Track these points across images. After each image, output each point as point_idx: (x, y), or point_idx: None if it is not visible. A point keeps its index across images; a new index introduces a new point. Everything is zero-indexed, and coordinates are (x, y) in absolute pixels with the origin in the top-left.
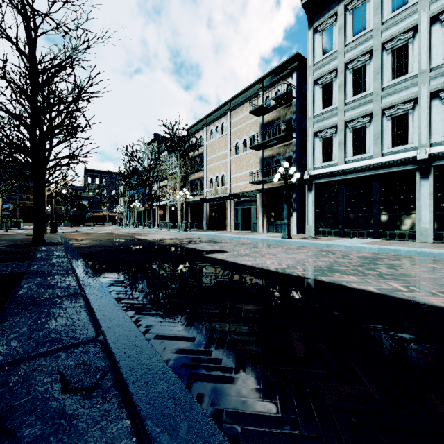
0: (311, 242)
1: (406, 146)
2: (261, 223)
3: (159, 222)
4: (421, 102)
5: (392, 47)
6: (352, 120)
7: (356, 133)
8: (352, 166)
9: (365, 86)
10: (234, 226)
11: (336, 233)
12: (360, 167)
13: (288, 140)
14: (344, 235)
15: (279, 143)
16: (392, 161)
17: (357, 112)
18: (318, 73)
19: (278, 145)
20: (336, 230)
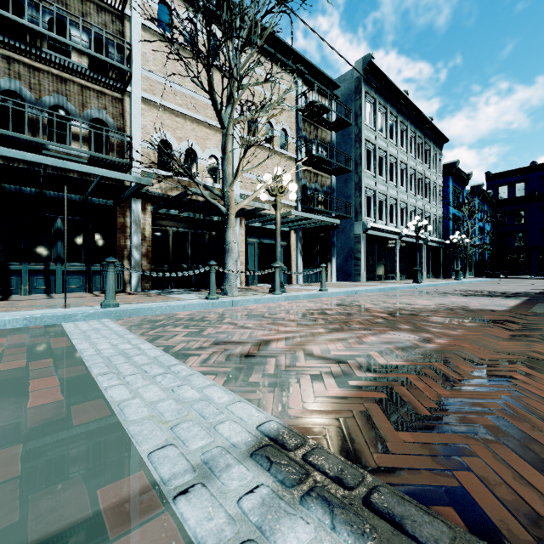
0: (444, 283)
1: (394, 224)
2: (300, 269)
3: (112, 261)
4: (398, 203)
5: (390, 160)
6: (378, 192)
7: (379, 204)
8: (385, 228)
9: (382, 173)
10: (244, 276)
11: (372, 278)
12: (387, 230)
13: (330, 173)
14: (375, 279)
15: (323, 170)
16: (395, 232)
17: (383, 190)
18: (368, 136)
19: (317, 170)
20: (372, 276)
